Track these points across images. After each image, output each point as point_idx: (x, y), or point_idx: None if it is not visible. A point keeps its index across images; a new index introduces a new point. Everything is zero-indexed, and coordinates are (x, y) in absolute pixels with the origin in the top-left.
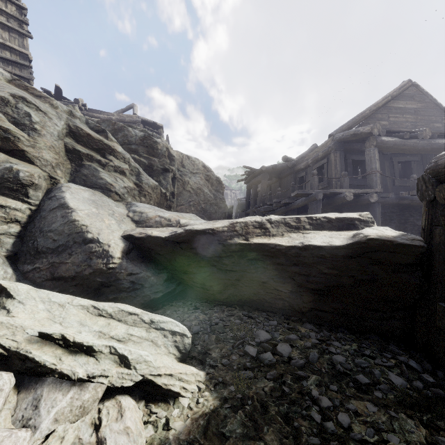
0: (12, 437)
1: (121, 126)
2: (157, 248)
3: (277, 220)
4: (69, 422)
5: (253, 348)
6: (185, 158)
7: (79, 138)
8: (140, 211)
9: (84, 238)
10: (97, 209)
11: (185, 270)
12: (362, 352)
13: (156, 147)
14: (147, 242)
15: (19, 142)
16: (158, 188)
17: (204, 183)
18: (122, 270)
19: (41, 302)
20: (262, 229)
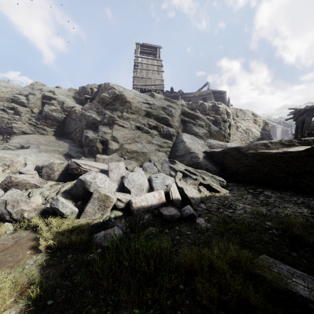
0: (184, 182)
1: (201, 103)
2: (216, 156)
3: (276, 141)
4: (192, 185)
5: (251, 190)
6: (239, 111)
7: (185, 115)
8: (209, 143)
9: (190, 152)
10: (193, 142)
11: (228, 166)
12: (312, 200)
13: (219, 109)
14: (212, 153)
15: (169, 121)
16: (220, 132)
17: (252, 125)
18: (202, 163)
19: (182, 166)
20: (265, 146)
